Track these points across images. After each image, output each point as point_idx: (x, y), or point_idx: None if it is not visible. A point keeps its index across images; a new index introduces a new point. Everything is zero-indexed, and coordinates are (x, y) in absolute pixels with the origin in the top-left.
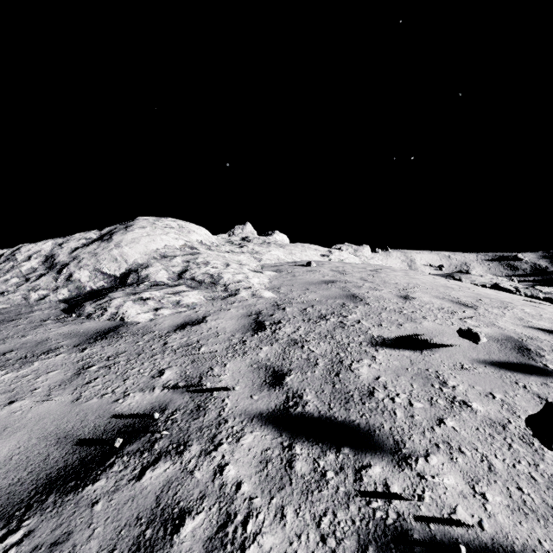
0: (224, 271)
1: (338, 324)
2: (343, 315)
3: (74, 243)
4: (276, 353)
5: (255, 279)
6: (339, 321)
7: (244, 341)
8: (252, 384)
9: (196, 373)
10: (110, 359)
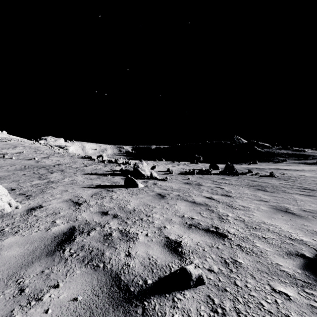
0: None
1: None
2: None
3: None
4: None
5: None
6: None
7: None
8: None
9: None
10: None
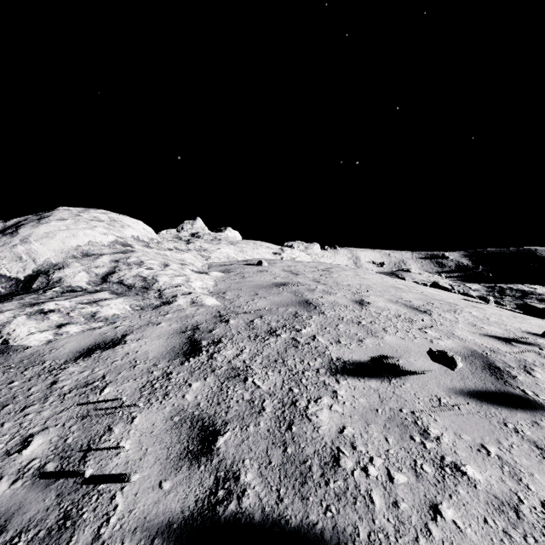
0: (160, 273)
1: (290, 342)
2: (296, 329)
3: None
4: (210, 393)
5: (197, 282)
6: (291, 338)
7: (168, 374)
8: (167, 455)
9: (83, 440)
10: None
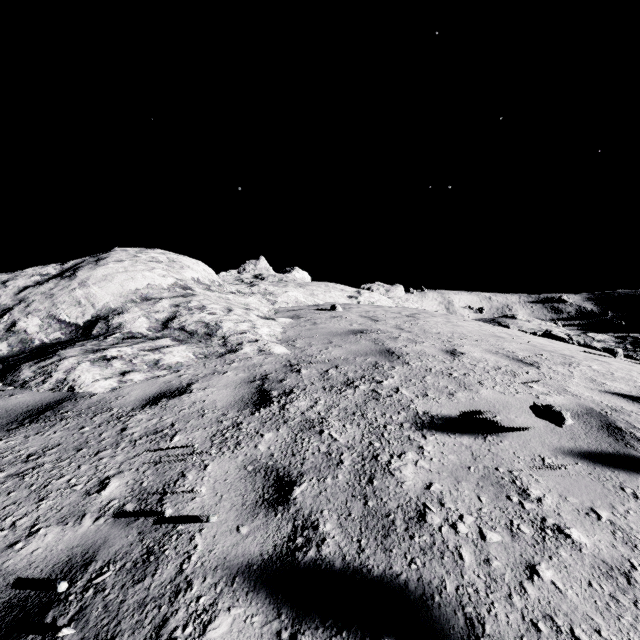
0: (224, 319)
1: (370, 394)
2: (376, 380)
3: (24, 280)
4: (284, 444)
5: (264, 329)
6: (371, 390)
7: (239, 424)
8: (242, 502)
9: (158, 484)
10: (29, 460)
